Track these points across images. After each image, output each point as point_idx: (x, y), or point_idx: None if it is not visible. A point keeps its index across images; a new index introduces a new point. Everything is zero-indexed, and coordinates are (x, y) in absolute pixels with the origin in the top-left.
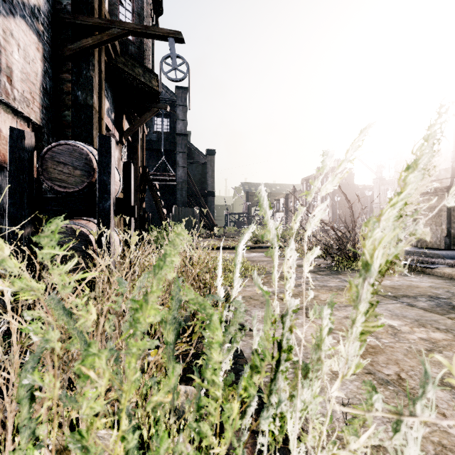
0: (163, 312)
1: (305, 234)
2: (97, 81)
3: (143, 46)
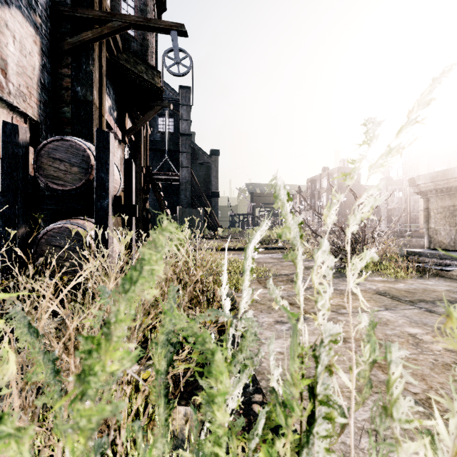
0: (135, 353)
1: (346, 230)
2: (97, 76)
3: (146, 43)
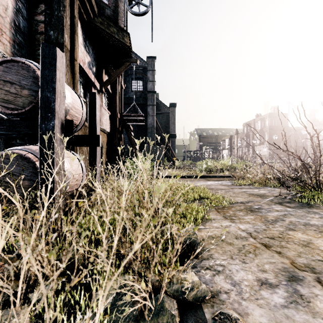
0: None
1: None
2: (68, 22)
3: (117, 10)
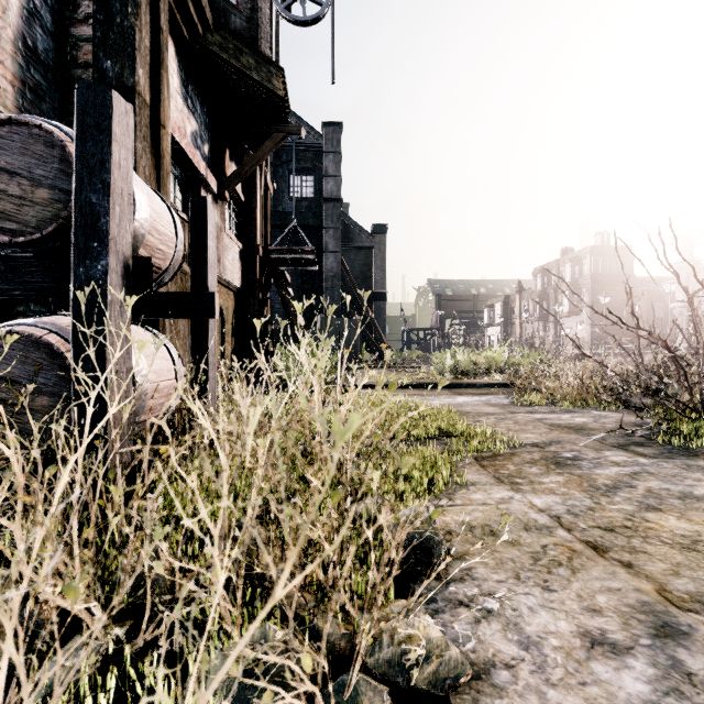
0: None
1: None
2: (146, 42)
3: (257, 17)
